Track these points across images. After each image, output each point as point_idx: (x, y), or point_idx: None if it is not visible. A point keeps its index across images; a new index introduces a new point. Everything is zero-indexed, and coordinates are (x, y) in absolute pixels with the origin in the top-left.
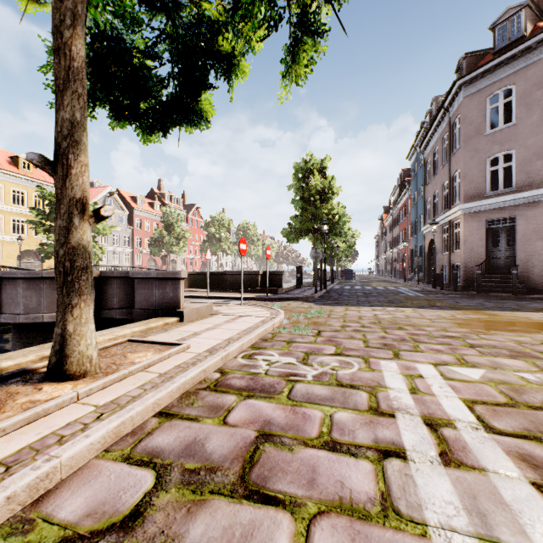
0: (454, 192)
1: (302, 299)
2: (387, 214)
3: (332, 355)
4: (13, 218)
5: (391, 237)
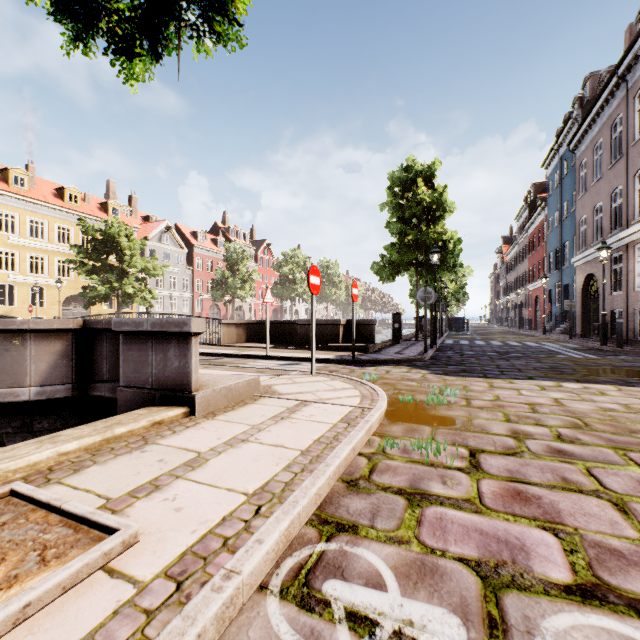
0: (636, 200)
1: (406, 363)
2: (508, 245)
3: (576, 595)
4: (58, 259)
5: (515, 274)
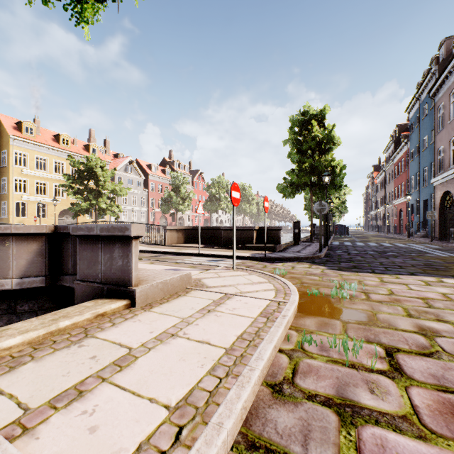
0: None
1: (307, 260)
2: (377, 171)
3: None
4: (55, 184)
5: (383, 193)
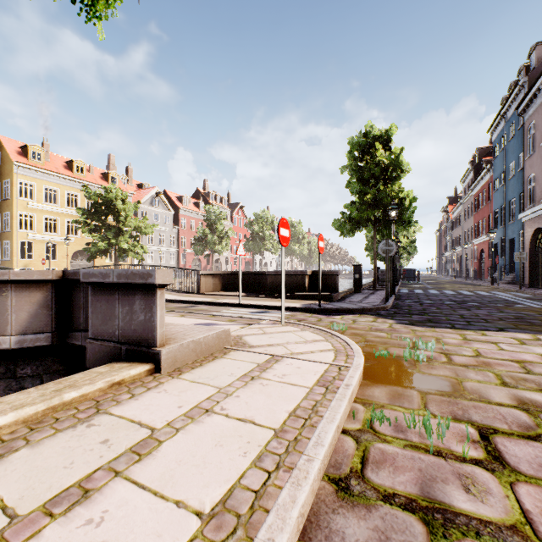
0: None
1: (370, 312)
2: (453, 204)
3: None
4: (67, 220)
5: (460, 230)
